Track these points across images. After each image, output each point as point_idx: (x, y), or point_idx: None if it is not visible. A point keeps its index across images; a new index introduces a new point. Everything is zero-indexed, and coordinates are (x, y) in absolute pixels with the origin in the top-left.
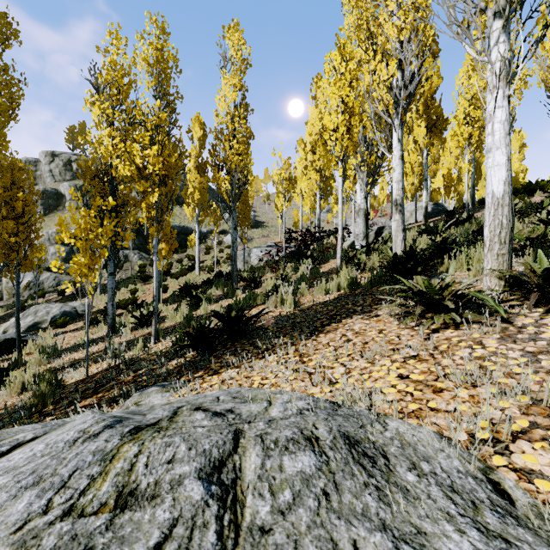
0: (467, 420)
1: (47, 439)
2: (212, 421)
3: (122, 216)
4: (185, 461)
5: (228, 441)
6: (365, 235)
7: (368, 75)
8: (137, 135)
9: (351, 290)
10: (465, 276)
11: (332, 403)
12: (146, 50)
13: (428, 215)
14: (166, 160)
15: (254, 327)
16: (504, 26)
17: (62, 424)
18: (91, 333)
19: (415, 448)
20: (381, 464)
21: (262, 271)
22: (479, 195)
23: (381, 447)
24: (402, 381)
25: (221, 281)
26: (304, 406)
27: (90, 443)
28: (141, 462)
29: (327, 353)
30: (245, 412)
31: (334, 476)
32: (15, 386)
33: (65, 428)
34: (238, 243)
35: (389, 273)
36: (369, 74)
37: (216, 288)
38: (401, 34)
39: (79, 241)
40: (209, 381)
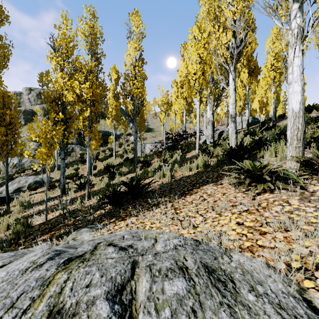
0: (285, 255)
1: (9, 268)
2: (118, 254)
3: (69, 124)
4: (98, 286)
5: (127, 270)
6: (212, 136)
7: (214, 40)
8: (76, 76)
9: (205, 168)
10: (274, 160)
11: (195, 241)
12: (84, 27)
13: (249, 124)
14: (94, 91)
15: (147, 191)
16: (300, 7)
17: (22, 255)
18: (51, 193)
19: (252, 274)
20: (230, 287)
21: (152, 157)
22: (278, 113)
23: (229, 274)
24: (239, 227)
25: (128, 163)
26: (177, 242)
27: (36, 271)
28: (68, 287)
29: (191, 208)
30: (140, 247)
31: (199, 297)
32: (3, 226)
33: (22, 259)
34: (138, 141)
35: (228, 158)
36: (215, 40)
37: (124, 167)
38: (235, 16)
39: (41, 139)
40: (118, 224)
